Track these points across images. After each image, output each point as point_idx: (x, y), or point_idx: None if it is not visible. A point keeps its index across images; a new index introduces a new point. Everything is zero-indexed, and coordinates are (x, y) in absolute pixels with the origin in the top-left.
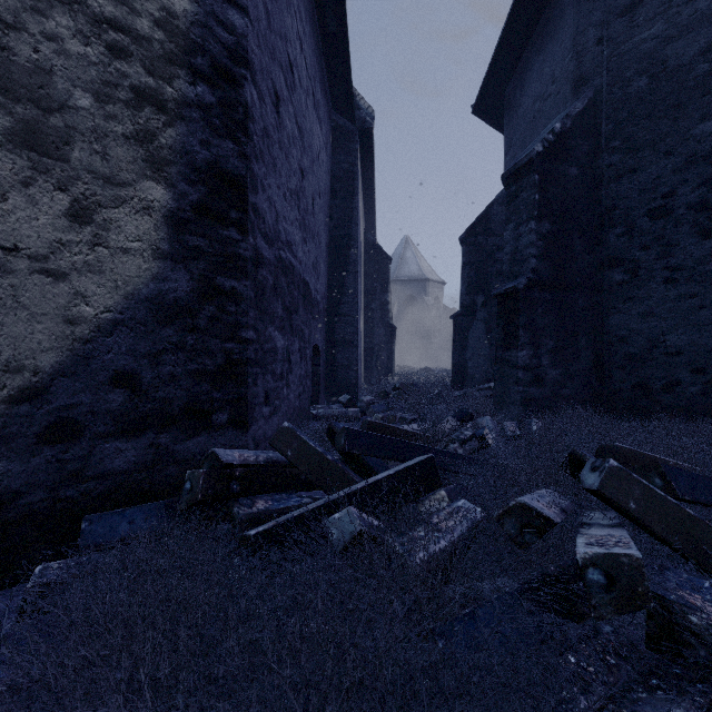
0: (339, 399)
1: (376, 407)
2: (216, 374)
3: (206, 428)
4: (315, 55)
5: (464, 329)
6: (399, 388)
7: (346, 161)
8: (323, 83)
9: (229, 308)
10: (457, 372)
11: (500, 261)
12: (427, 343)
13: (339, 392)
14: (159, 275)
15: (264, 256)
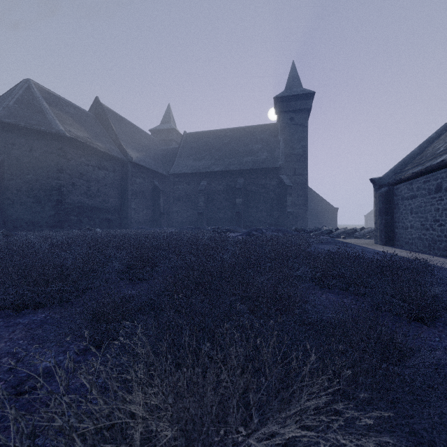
0: None
1: None
2: None
3: None
4: None
5: None
6: None
7: None
8: None
9: None
10: None
11: None
12: None
13: None
14: None
15: None
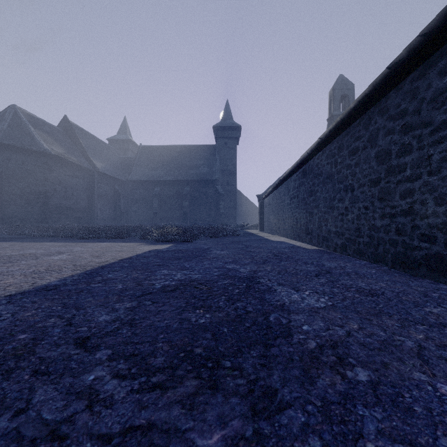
0: None
1: None
2: None
3: None
4: None
5: None
6: None
7: None
8: None
9: None
10: None
11: None
12: None
13: None
14: None
15: None
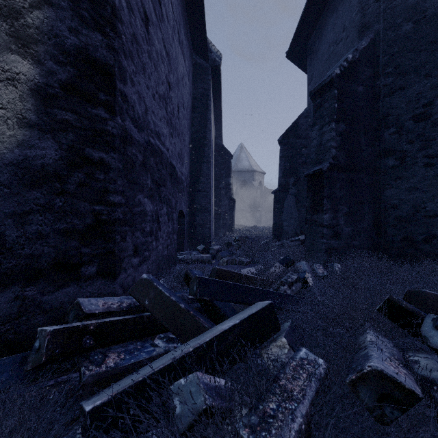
0: (197, 248)
1: (223, 253)
2: (85, 232)
3: (75, 280)
4: (180, 7)
5: (281, 201)
6: (238, 240)
7: (202, 87)
8: (186, 31)
9: (98, 176)
10: (276, 229)
11: (304, 155)
12: (254, 210)
13: (198, 242)
14: (25, 142)
15: (133, 137)
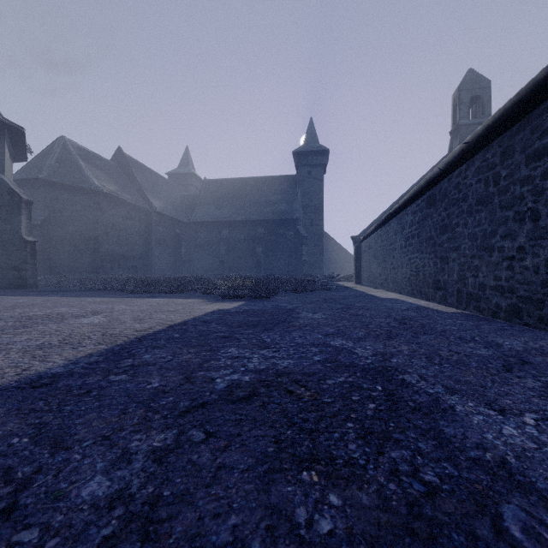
0: None
1: None
2: None
3: None
4: None
5: None
6: None
7: None
8: None
9: None
10: None
11: None
12: None
13: None
14: None
15: None
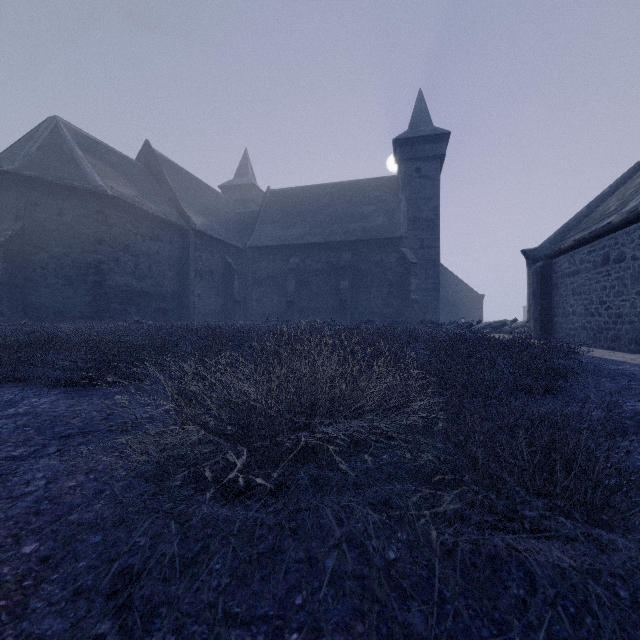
0: None
1: None
2: None
3: None
4: None
5: None
6: None
7: None
8: None
9: None
10: None
11: None
12: None
13: None
14: None
15: None
